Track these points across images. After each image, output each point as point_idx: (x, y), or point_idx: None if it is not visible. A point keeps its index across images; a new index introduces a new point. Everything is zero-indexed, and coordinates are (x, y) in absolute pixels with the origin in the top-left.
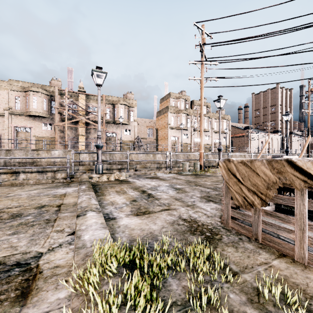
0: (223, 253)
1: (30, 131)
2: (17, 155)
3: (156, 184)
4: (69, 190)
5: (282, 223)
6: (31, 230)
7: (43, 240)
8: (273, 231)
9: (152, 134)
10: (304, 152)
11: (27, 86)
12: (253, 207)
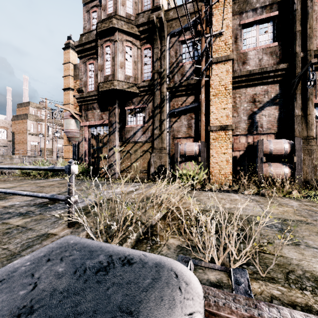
0: None
1: None
2: None
3: None
4: None
5: None
6: None
7: None
8: None
9: (6, 136)
10: None
11: None
12: None
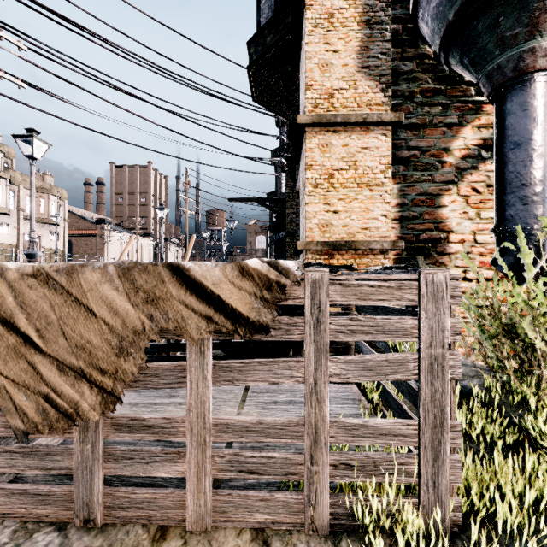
0: None
1: None
2: None
3: None
4: None
5: (158, 410)
6: None
7: None
8: (135, 472)
9: None
10: None
11: None
12: (79, 420)
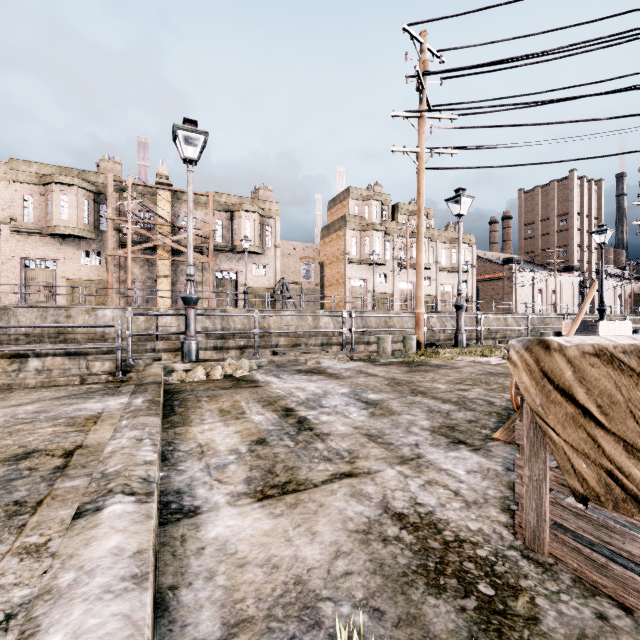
0: None
1: (55, 267)
2: (23, 318)
3: (318, 390)
4: (113, 404)
5: None
6: None
7: None
8: None
9: (313, 275)
10: (630, 311)
11: (49, 173)
12: None
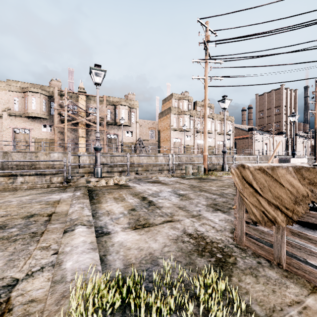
0: (241, 285)
1: (29, 132)
2: (15, 157)
3: (157, 189)
4: (64, 196)
5: None
6: (12, 247)
7: (23, 261)
8: (302, 255)
9: (154, 136)
10: (310, 154)
11: (26, 86)
12: (275, 224)
